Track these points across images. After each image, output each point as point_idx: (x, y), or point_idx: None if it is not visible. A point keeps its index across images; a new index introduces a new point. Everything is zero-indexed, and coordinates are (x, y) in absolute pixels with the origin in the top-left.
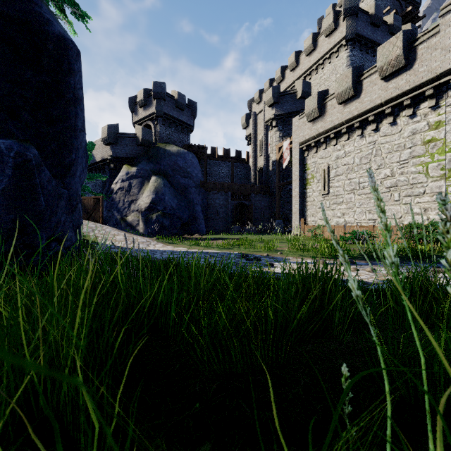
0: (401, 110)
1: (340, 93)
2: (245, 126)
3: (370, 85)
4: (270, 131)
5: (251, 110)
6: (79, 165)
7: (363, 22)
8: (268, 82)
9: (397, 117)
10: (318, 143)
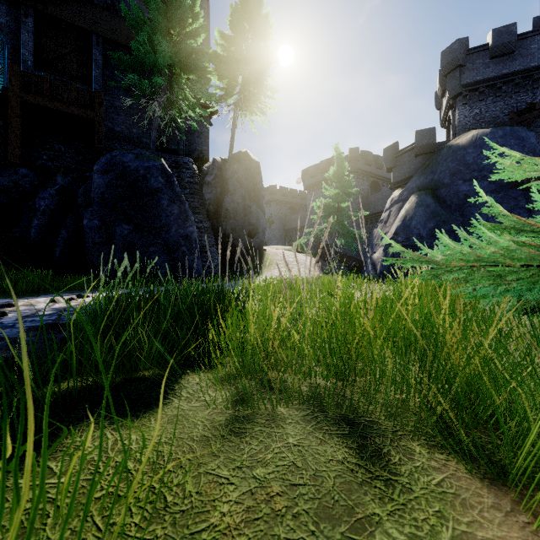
0: None
1: None
2: None
3: None
4: None
5: None
6: (173, 225)
7: None
8: None
9: None
10: None
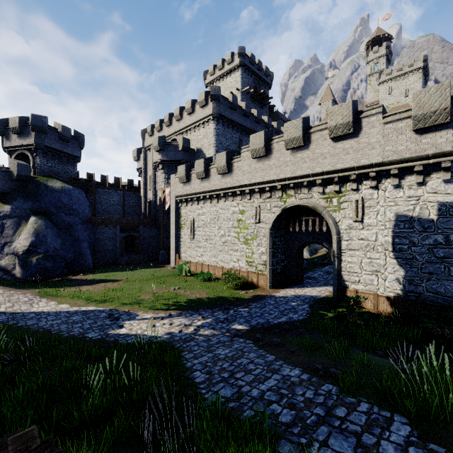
0: (228, 196)
1: (198, 173)
2: (136, 159)
3: (214, 174)
4: (157, 171)
5: (144, 139)
6: None
7: (225, 106)
8: (158, 122)
9: (227, 199)
10: (187, 199)
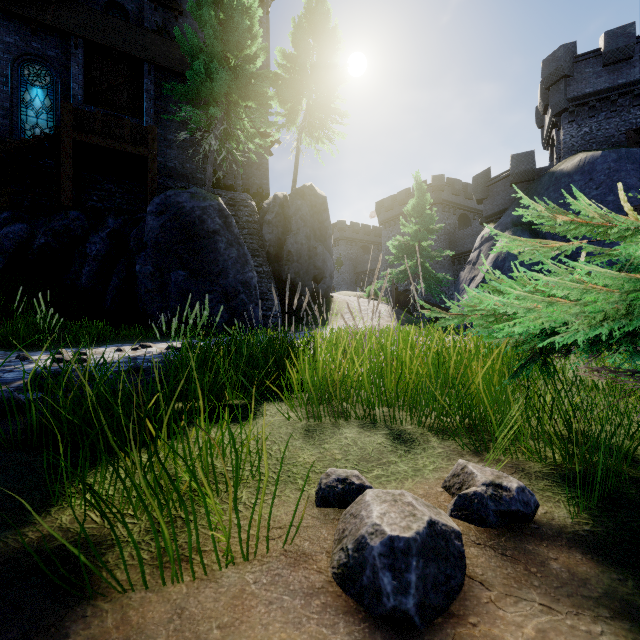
0: None
1: None
2: None
3: None
4: None
5: None
6: (231, 270)
7: None
8: None
9: None
10: None
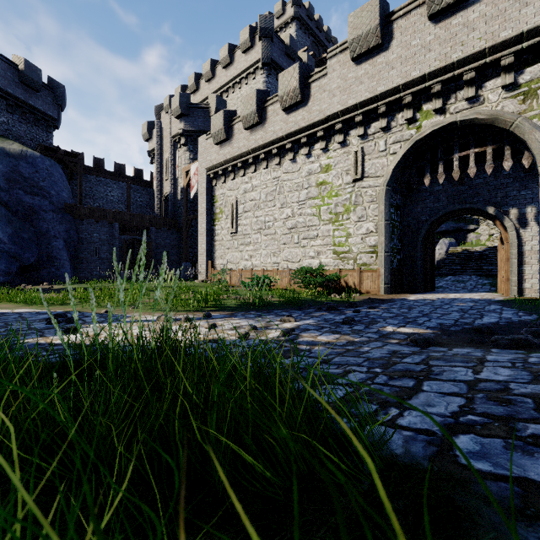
0: (300, 147)
1: (246, 116)
2: (147, 137)
3: (273, 114)
4: (178, 149)
5: (159, 119)
6: None
7: (279, 50)
8: (179, 88)
9: (296, 154)
10: (226, 171)
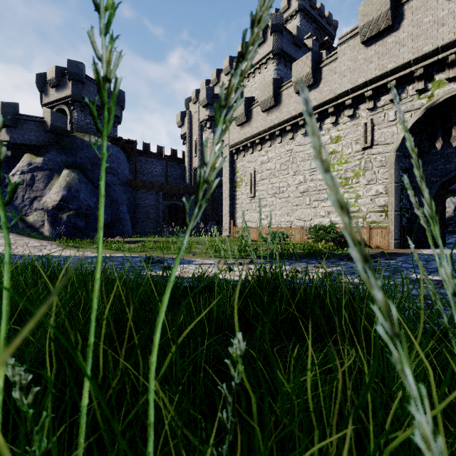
0: None
1: (263, 101)
2: (180, 124)
3: (287, 97)
4: (204, 132)
5: (188, 109)
6: None
7: (288, 41)
8: (204, 83)
9: None
10: (246, 147)
